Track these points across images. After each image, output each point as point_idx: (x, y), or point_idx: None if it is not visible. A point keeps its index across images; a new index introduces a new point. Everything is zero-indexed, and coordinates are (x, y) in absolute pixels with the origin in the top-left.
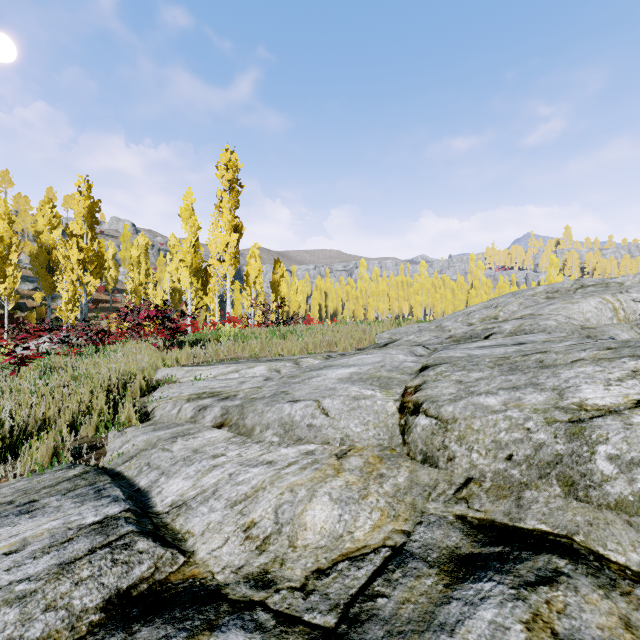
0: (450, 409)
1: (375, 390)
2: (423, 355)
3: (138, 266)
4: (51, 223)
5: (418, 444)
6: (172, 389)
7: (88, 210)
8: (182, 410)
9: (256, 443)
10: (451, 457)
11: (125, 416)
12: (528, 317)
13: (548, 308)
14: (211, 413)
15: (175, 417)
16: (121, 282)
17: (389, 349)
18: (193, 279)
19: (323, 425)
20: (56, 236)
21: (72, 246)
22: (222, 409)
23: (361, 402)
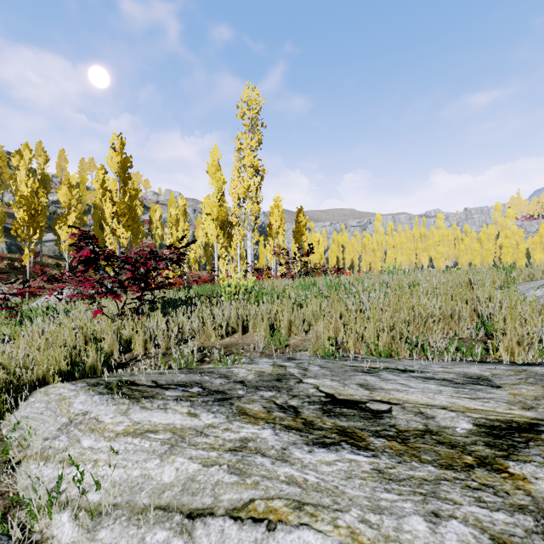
0: None
1: None
2: None
3: (176, 224)
4: None
5: None
6: None
7: (120, 165)
8: None
9: None
10: None
11: None
12: None
13: None
14: None
15: None
16: None
17: None
18: (219, 232)
19: None
20: None
21: (106, 200)
22: None
23: None
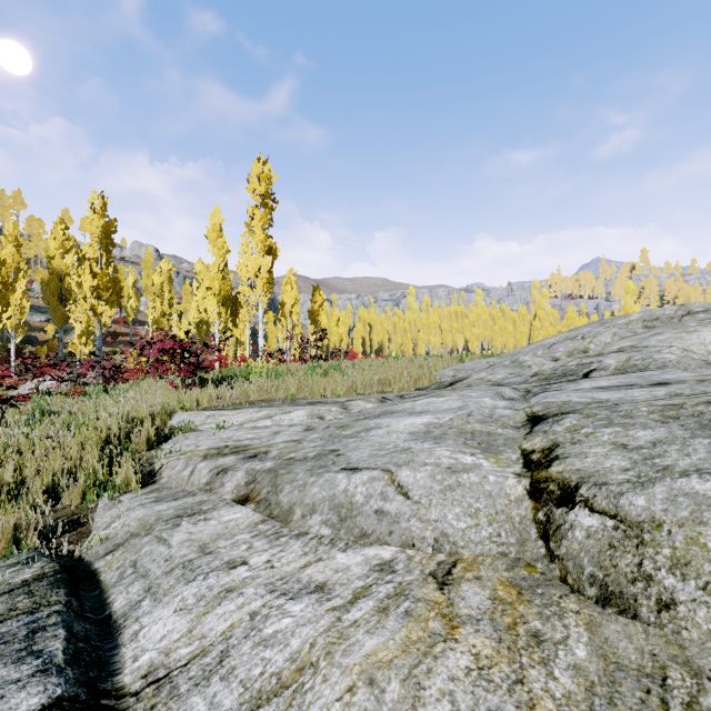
0: (640, 502)
1: (476, 455)
2: (515, 398)
3: (161, 295)
4: (63, 246)
5: (583, 563)
6: (187, 440)
7: (103, 230)
8: (195, 472)
9: (296, 538)
10: (666, 601)
11: (122, 478)
12: (631, 350)
13: (655, 339)
14: (232, 479)
15: (186, 481)
16: (143, 313)
17: (465, 390)
18: (221, 309)
19: (401, 513)
20: (71, 262)
21: (84, 271)
22: (247, 474)
23: (462, 477)
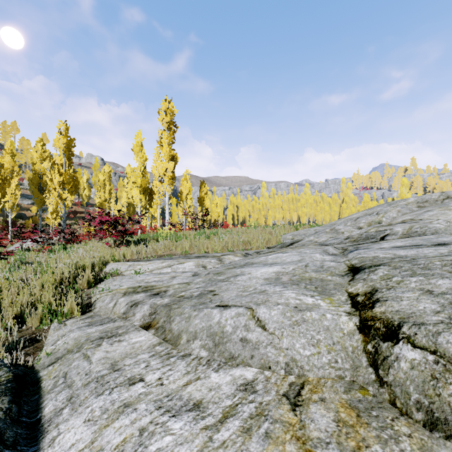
0: None
1: (315, 297)
2: (336, 254)
3: (104, 187)
4: (42, 156)
5: (409, 390)
6: (115, 281)
7: (66, 145)
8: (117, 304)
9: (181, 358)
10: None
11: (68, 308)
12: (411, 221)
13: (427, 214)
14: (141, 311)
15: (110, 311)
16: (93, 199)
17: (301, 248)
18: (142, 196)
19: (260, 341)
20: (47, 166)
21: (54, 171)
22: (151, 308)
23: (306, 314)
